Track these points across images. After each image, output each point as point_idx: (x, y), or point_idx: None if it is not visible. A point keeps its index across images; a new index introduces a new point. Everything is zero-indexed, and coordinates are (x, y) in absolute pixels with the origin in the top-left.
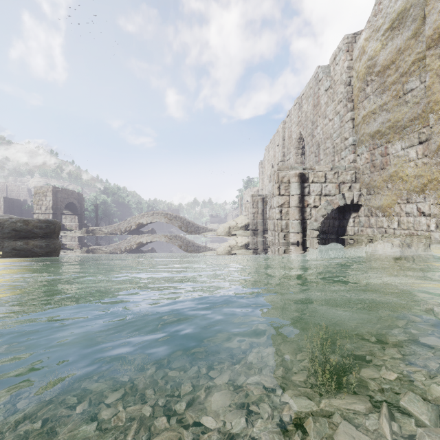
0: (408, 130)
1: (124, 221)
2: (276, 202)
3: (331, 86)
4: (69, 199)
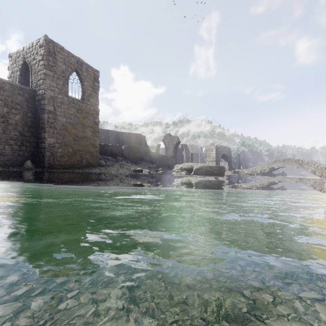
0: None
1: (259, 166)
2: None
3: None
4: (223, 151)
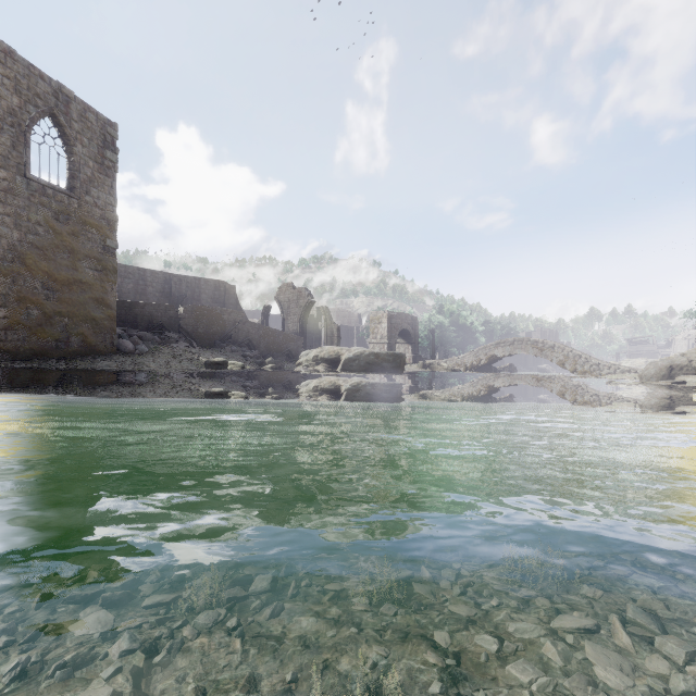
0: None
1: (469, 353)
2: None
3: None
4: (403, 324)
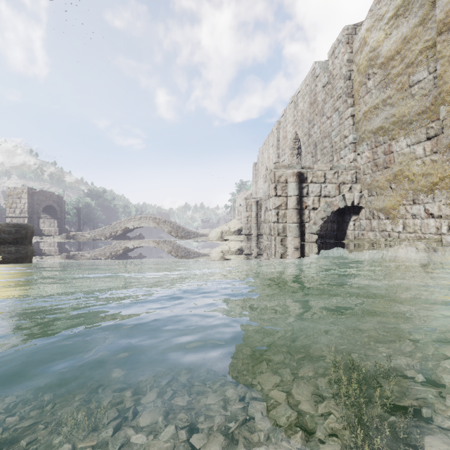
0: (414, 125)
1: (108, 226)
2: (272, 203)
3: (329, 82)
4: (48, 201)
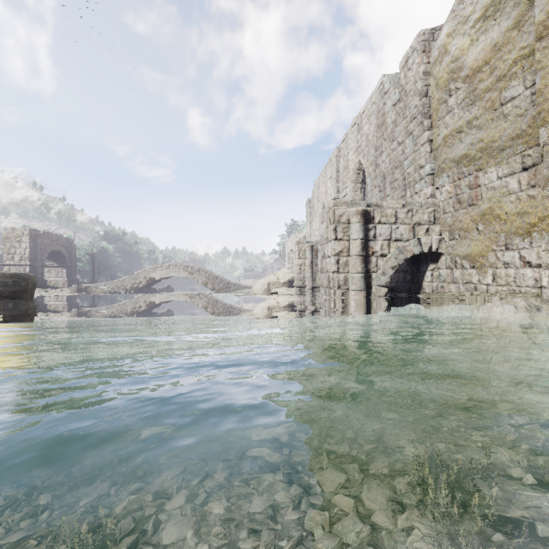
0: (507, 152)
1: (129, 276)
2: (331, 249)
3: (400, 99)
4: (54, 245)
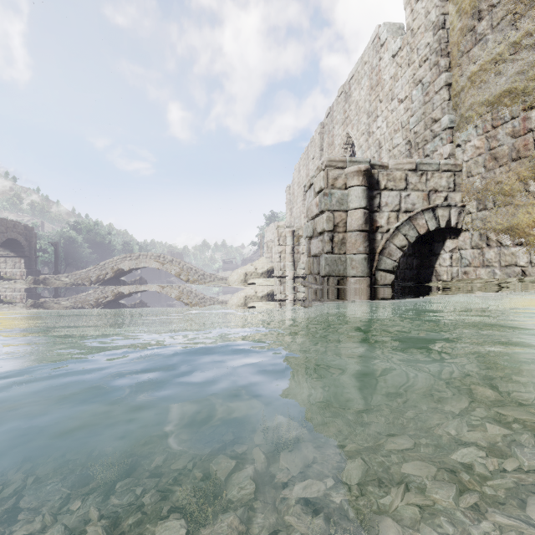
0: None
1: (95, 266)
2: (323, 222)
3: (402, 46)
4: (9, 233)
